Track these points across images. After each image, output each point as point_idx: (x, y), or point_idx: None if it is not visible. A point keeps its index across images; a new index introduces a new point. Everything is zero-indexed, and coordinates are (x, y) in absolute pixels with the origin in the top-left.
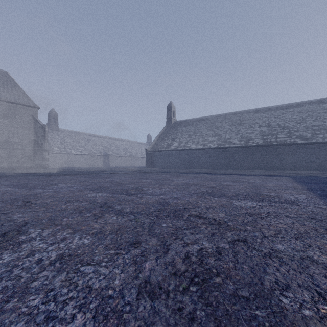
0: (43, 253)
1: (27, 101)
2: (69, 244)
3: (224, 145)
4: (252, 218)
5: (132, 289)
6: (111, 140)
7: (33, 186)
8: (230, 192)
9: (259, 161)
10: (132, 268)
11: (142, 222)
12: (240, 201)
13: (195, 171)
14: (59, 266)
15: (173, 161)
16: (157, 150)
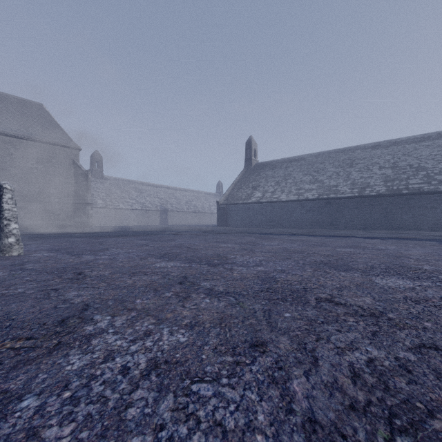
0: (126, 356)
1: (66, 141)
2: (159, 342)
3: (328, 195)
4: (422, 308)
5: (295, 436)
6: (169, 190)
7: (80, 251)
8: (359, 264)
9: (380, 217)
10: (274, 391)
11: (252, 309)
12: (384, 278)
13: (288, 232)
14: (157, 382)
15: (255, 218)
16: (232, 203)
